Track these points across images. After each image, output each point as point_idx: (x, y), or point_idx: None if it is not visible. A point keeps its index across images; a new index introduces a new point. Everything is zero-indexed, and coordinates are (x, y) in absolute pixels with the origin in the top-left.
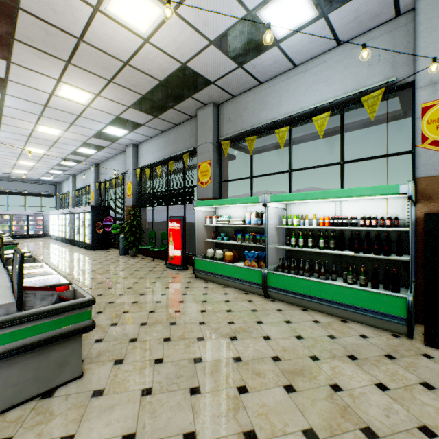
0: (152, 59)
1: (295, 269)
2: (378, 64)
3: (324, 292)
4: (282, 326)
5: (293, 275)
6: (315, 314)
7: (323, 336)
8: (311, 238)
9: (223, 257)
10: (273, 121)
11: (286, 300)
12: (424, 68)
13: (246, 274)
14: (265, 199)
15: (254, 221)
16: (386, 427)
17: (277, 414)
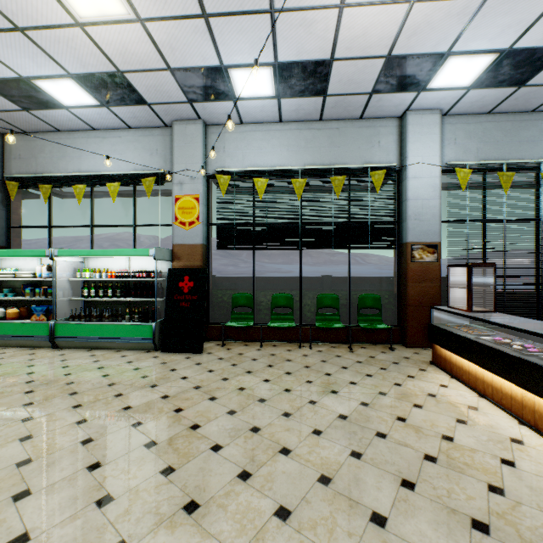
0: None
1: (87, 317)
2: (157, 156)
3: (105, 331)
4: (56, 363)
5: (81, 322)
6: (98, 351)
7: (90, 362)
8: (103, 289)
9: (6, 316)
10: (72, 174)
11: (75, 346)
12: (177, 172)
13: (32, 328)
14: (53, 253)
15: (45, 274)
16: (88, 389)
17: (8, 404)
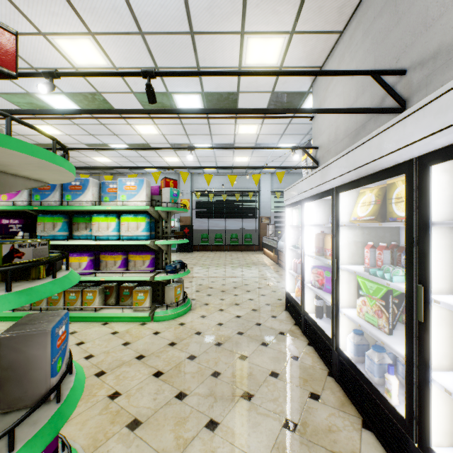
0: (96, 164)
1: None
2: None
3: None
4: None
5: None
6: None
7: None
8: None
9: None
10: None
11: None
12: (181, 191)
13: None
14: None
15: None
16: None
17: None
